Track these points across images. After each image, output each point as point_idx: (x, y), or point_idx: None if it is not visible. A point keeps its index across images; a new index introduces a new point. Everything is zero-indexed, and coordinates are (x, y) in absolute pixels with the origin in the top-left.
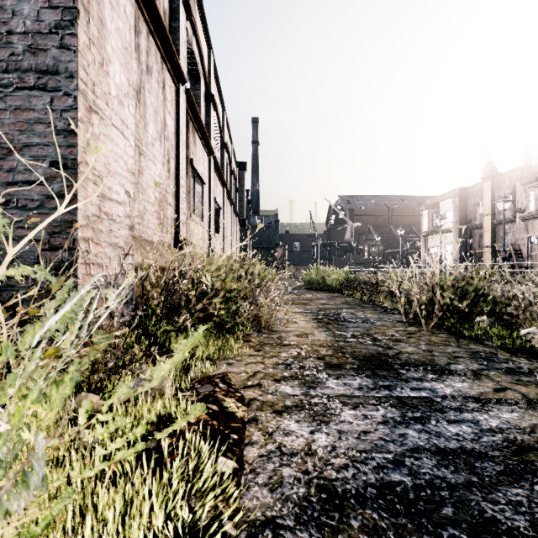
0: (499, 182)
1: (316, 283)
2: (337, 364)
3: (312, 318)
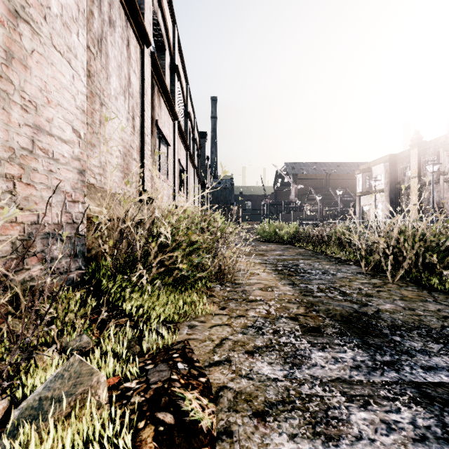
0: (425, 149)
1: (269, 236)
2: (315, 327)
3: (272, 269)
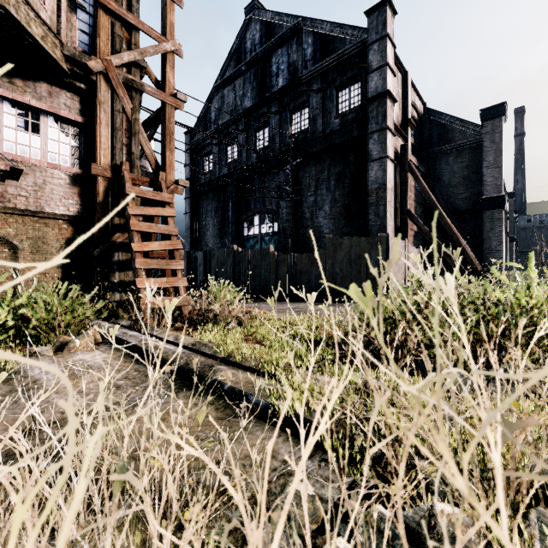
0: None
1: None
2: None
3: None
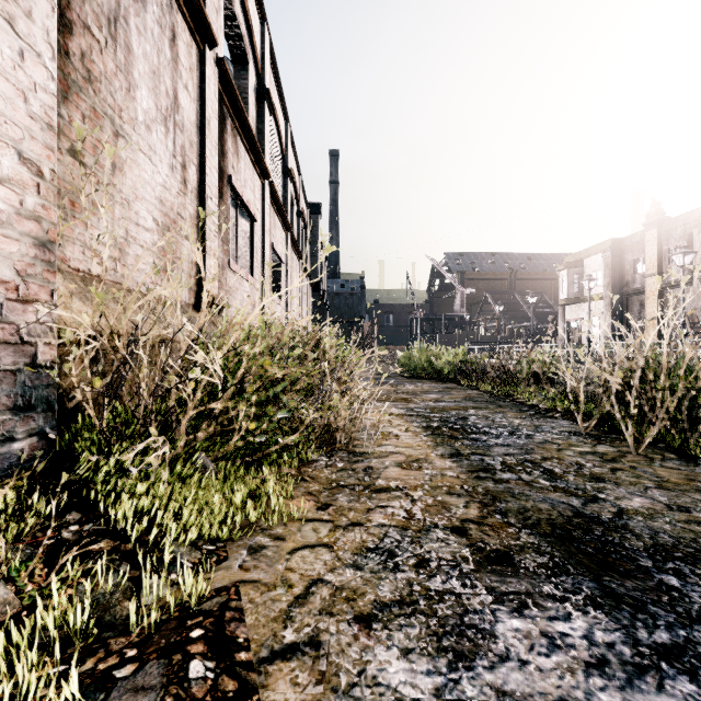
0: (669, 230)
1: (419, 369)
2: (501, 551)
3: (422, 426)
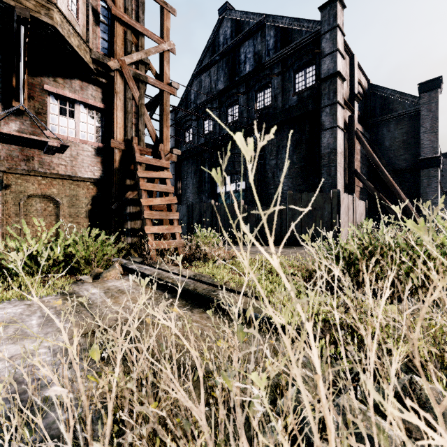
0: None
1: None
2: None
3: None
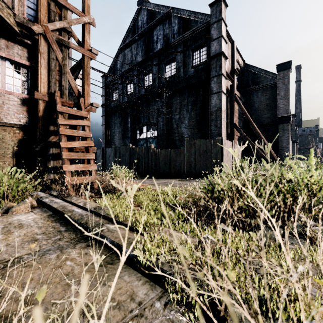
0: None
1: None
2: None
3: None
